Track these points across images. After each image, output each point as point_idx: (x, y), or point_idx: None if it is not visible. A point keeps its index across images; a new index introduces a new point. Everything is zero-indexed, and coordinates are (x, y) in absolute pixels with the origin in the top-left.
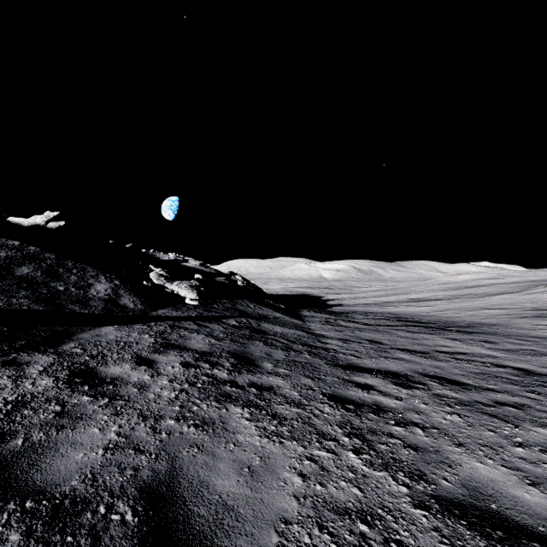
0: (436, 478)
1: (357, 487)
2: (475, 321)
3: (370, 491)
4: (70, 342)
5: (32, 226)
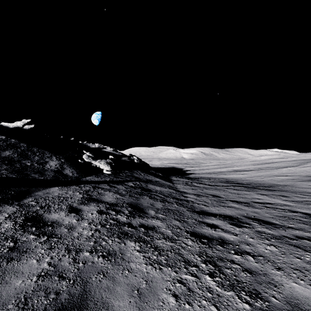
0: (267, 296)
1: (214, 305)
2: (273, 183)
3: (223, 308)
4: (29, 197)
5: (14, 127)
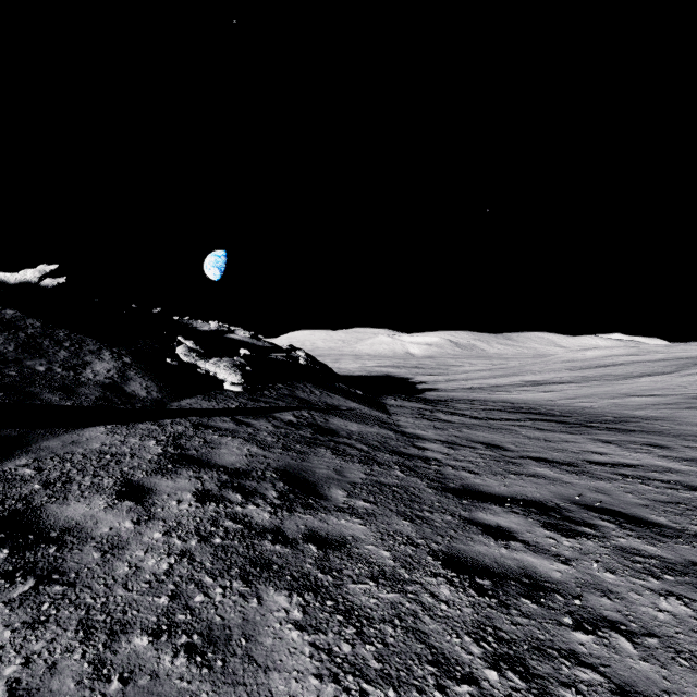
0: None
1: None
2: (625, 414)
3: None
4: (22, 455)
5: (20, 283)
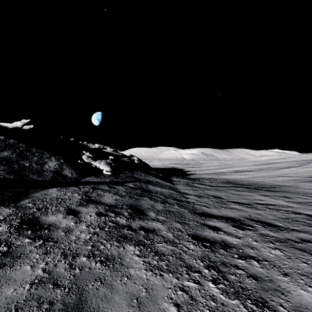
0: (275, 304)
1: None
2: (275, 184)
3: None
4: (26, 199)
5: (13, 128)
